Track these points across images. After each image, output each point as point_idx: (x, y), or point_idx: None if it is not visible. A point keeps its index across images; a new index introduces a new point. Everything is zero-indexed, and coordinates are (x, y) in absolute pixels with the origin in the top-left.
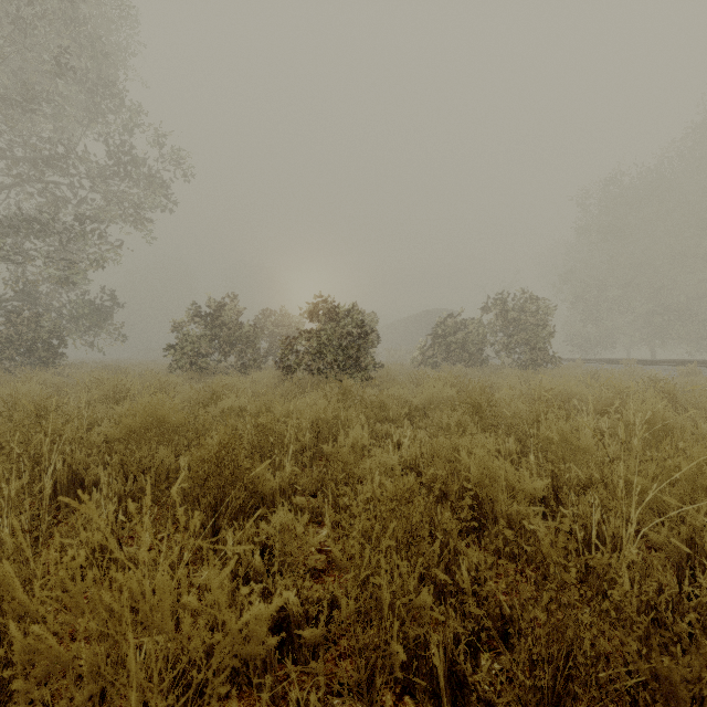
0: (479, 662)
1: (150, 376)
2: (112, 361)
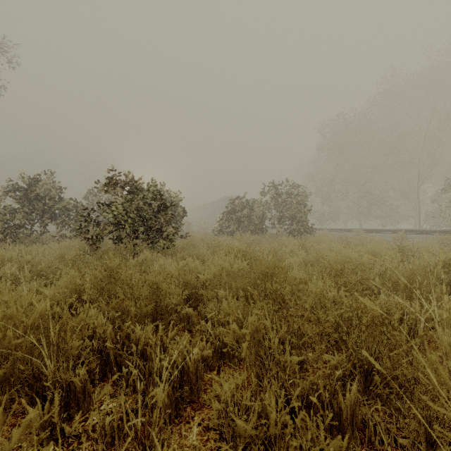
0: None
1: None
2: None
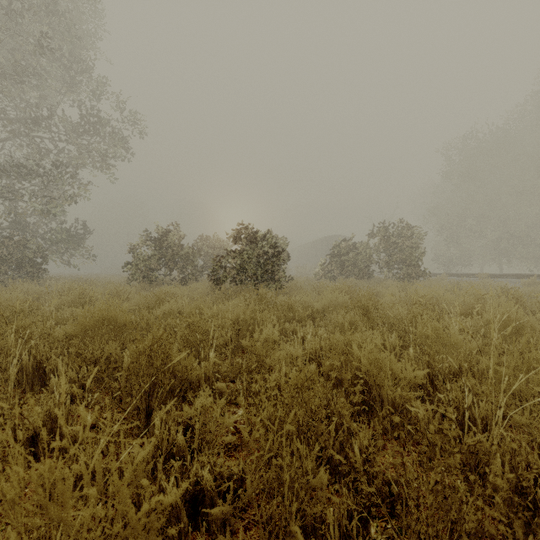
0: (370, 530)
1: (111, 286)
2: (84, 275)
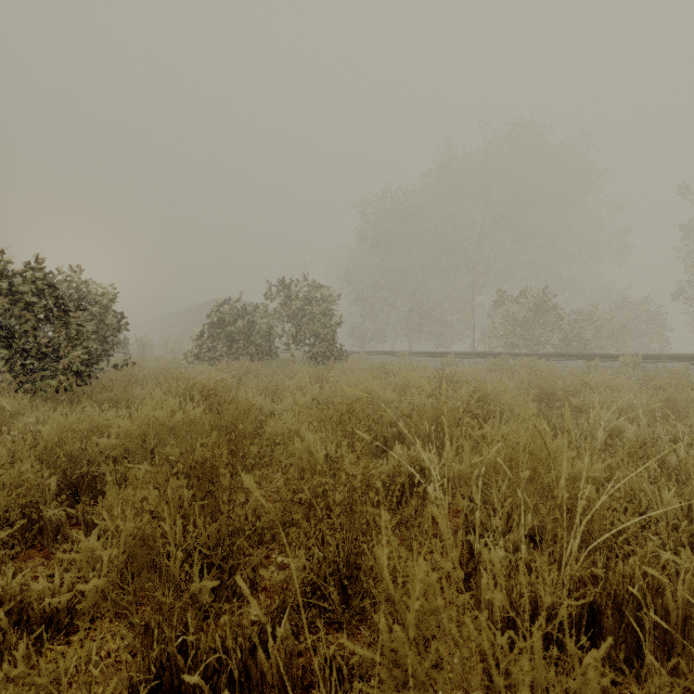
0: None
1: None
2: None
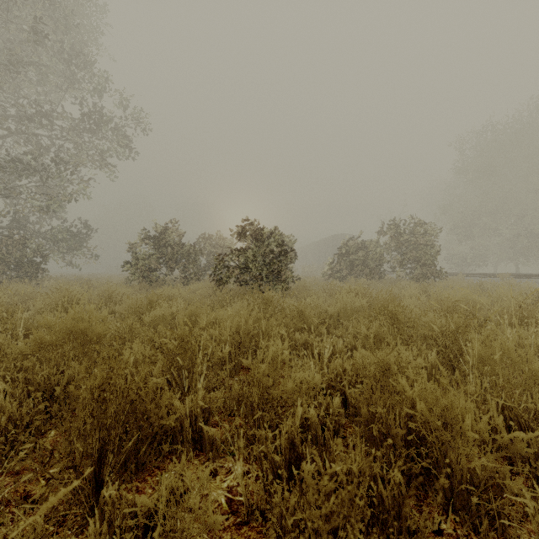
0: None
1: (106, 287)
2: (88, 275)
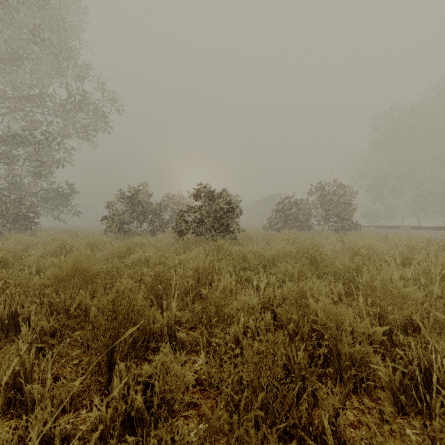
0: None
1: (90, 237)
2: (71, 227)
